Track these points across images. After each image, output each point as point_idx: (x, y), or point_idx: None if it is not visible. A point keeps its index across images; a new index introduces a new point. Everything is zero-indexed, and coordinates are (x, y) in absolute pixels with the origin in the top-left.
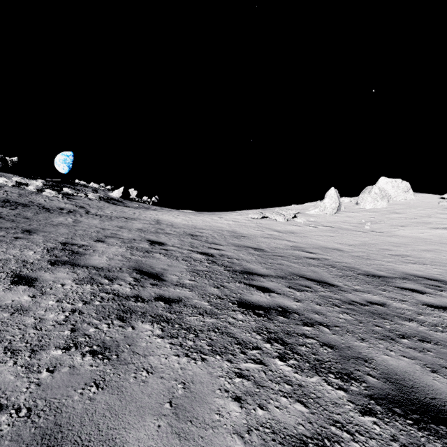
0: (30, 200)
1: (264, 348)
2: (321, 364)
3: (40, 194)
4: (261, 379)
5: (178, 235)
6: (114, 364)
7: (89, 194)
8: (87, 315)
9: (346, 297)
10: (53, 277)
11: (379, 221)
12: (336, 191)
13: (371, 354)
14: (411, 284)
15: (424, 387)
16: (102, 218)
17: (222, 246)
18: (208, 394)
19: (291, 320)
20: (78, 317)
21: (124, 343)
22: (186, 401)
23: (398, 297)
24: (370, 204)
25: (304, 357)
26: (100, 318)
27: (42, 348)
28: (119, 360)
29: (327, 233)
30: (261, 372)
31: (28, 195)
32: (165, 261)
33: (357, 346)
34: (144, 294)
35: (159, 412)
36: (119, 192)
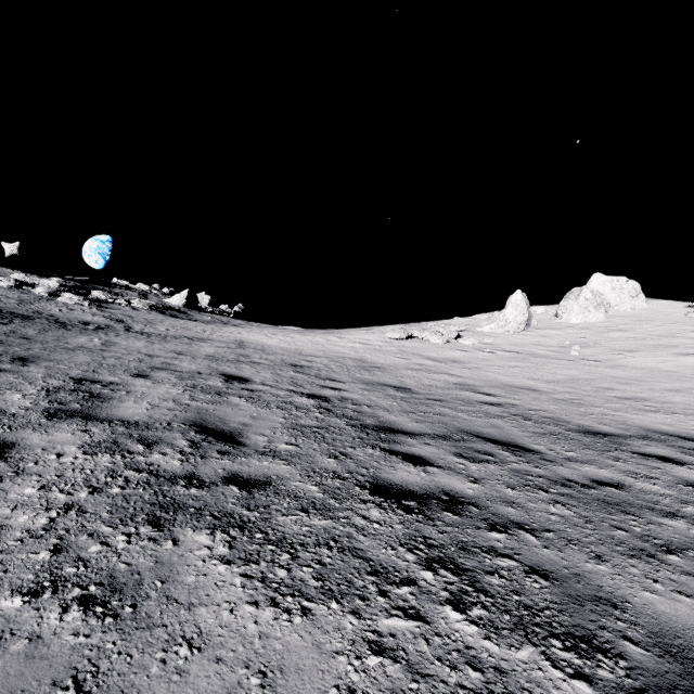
0: (36, 310)
1: (422, 582)
2: (533, 615)
3: (54, 300)
4: (420, 657)
5: (272, 366)
6: (123, 630)
7: (134, 301)
8: (92, 516)
9: (554, 472)
10: (45, 441)
11: (593, 344)
12: (525, 296)
13: (622, 590)
14: (659, 448)
15: None
16: (150, 339)
17: (343, 384)
18: None
19: (467, 519)
20: (74, 521)
21: (153, 577)
22: None
23: (642, 471)
24: (578, 317)
25: (499, 600)
26: (115, 523)
27: None
28: (135, 619)
29: (511, 362)
30: (420, 640)
31: (35, 301)
32: (248, 410)
33: (591, 571)
34: (205, 471)
35: None
36: (182, 297)
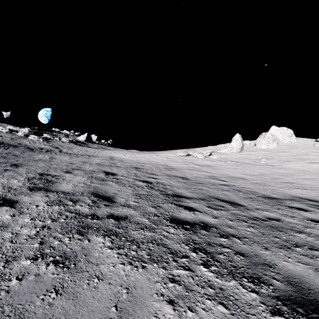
0: (19, 143)
1: (191, 257)
2: (236, 269)
3: (27, 138)
4: (190, 284)
5: (126, 168)
6: (71, 272)
7: (62, 138)
8: (54, 230)
9: (250, 214)
10: (30, 200)
11: (271, 158)
12: (240, 136)
13: (274, 260)
14: (298, 204)
15: (318, 289)
16: (71, 156)
17: (158, 176)
18: (147, 298)
19: (211, 233)
20: (46, 232)
21: (81, 253)
22: (129, 305)
23: (289, 214)
24: (264, 146)
25: (223, 264)
26: (63, 233)
27: (15, 259)
28: (76, 269)
29: (234, 166)
30: (189, 277)
31: (18, 139)
32: (116, 187)
33: (262, 254)
34: (99, 213)
35: (106, 315)
36: (84, 137)
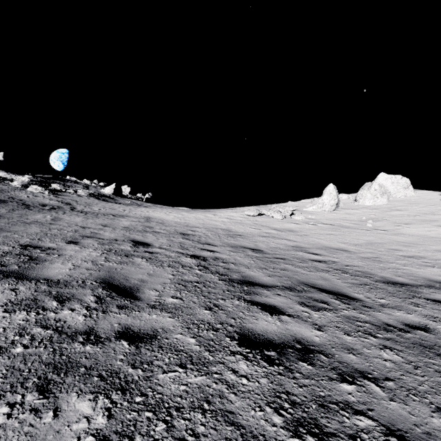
0: (11, 196)
1: None
2: None
3: (25, 190)
4: None
5: (168, 234)
6: None
7: (79, 190)
8: None
9: (375, 317)
10: None
11: (381, 219)
12: (335, 187)
13: None
14: None
15: None
16: (86, 216)
17: (216, 247)
18: None
19: (319, 369)
20: None
21: None
22: None
23: (438, 315)
24: (370, 201)
25: None
26: (4, 390)
27: None
28: None
29: (328, 231)
30: None
31: (11, 190)
32: (147, 268)
33: (440, 429)
34: (103, 326)
35: None
36: (111, 188)
